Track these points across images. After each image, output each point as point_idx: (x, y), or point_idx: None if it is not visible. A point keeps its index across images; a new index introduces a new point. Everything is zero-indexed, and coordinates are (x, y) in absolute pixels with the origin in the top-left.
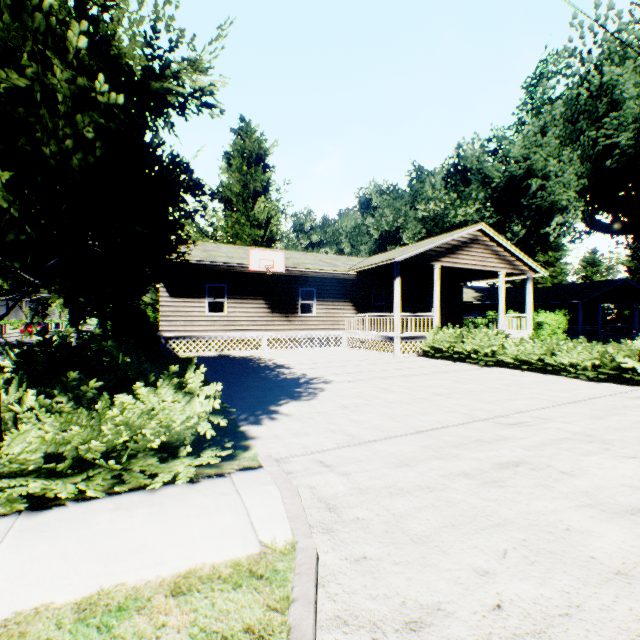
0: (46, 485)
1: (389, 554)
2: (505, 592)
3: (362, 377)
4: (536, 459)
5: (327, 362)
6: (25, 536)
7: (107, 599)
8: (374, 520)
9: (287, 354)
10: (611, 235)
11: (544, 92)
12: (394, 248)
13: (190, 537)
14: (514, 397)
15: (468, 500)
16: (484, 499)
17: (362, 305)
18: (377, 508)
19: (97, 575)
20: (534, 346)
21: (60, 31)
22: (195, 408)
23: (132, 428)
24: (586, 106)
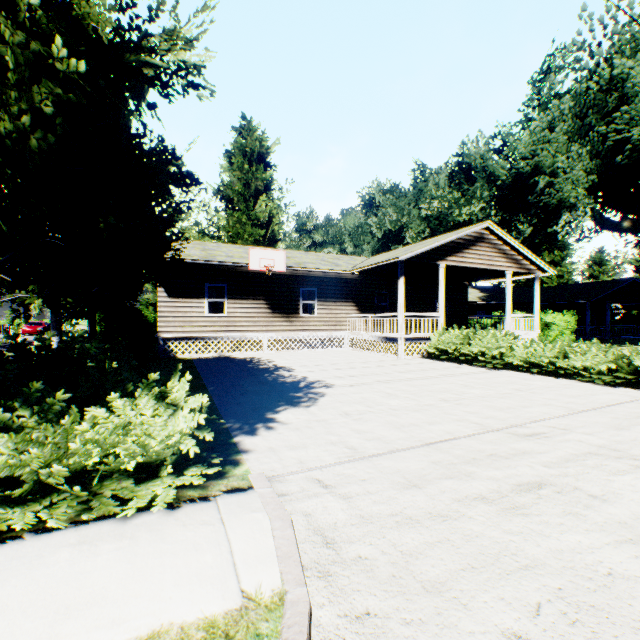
0: (0, 514)
1: (397, 609)
2: None
3: (365, 381)
4: (561, 479)
5: (329, 364)
6: None
7: None
8: (379, 560)
9: (288, 355)
10: (620, 233)
11: (551, 87)
12: (397, 247)
13: (159, 584)
14: (527, 403)
15: (488, 533)
16: (506, 532)
17: (365, 305)
18: (382, 543)
19: None
20: (545, 348)
21: None
22: (178, 421)
23: (104, 446)
24: (596, 100)
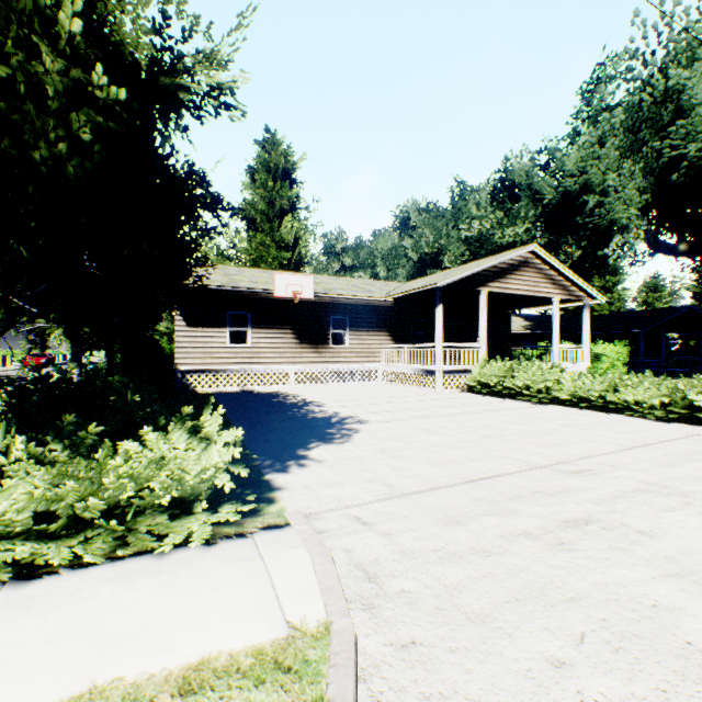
0: (36, 549)
1: (443, 638)
2: (587, 690)
3: (401, 416)
4: (608, 516)
5: (362, 399)
6: (7, 613)
7: (100, 700)
8: (423, 593)
9: (317, 389)
10: (676, 257)
11: (602, 98)
12: (435, 272)
13: (204, 615)
14: (574, 440)
15: (533, 567)
16: (551, 566)
17: (400, 335)
18: (425, 577)
19: (90, 666)
20: (594, 381)
21: (50, 12)
22: (212, 456)
23: (138, 481)
24: (649, 114)
